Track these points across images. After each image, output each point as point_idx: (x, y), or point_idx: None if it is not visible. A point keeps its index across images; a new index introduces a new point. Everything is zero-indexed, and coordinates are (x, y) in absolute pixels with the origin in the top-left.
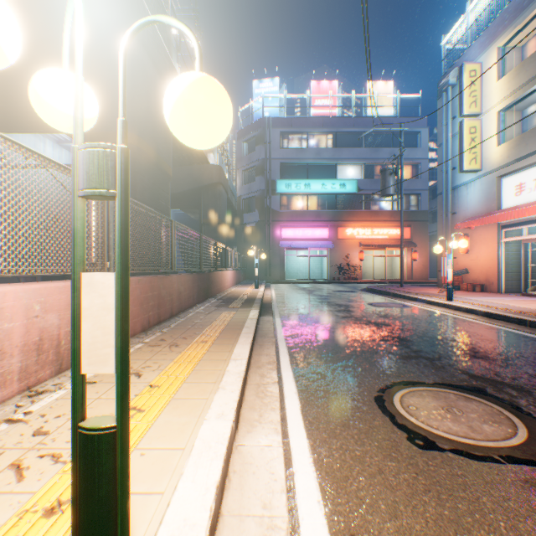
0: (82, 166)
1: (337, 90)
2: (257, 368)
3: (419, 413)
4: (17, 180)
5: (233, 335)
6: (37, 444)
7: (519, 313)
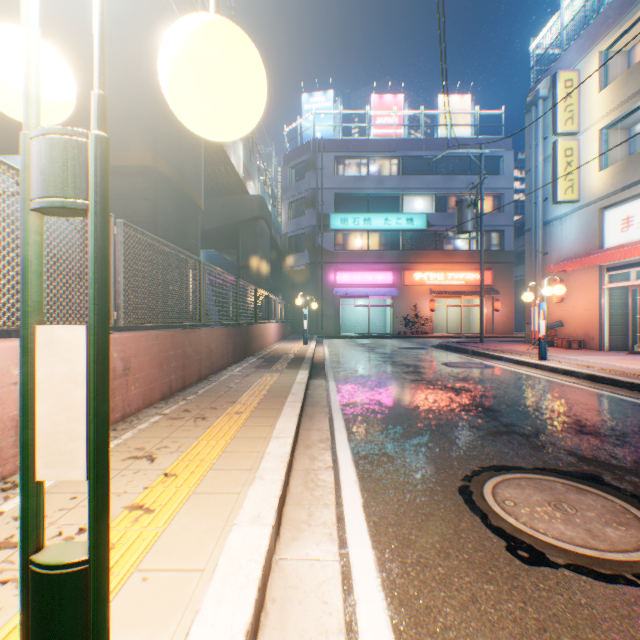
0: (35, 162)
1: (403, 105)
2: (306, 448)
3: (518, 510)
4: (14, 213)
5: (276, 404)
6: (1, 562)
7: (630, 376)
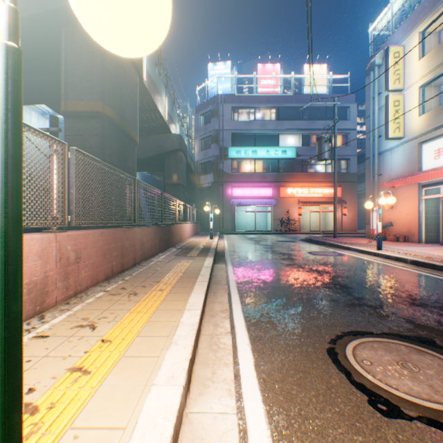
0: None
1: (279, 71)
2: (211, 317)
3: (374, 369)
4: None
5: (189, 283)
6: None
7: None
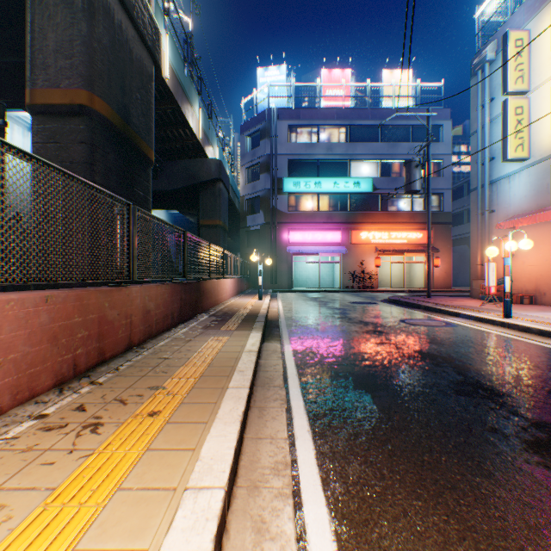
0: None
1: (350, 79)
2: (250, 495)
3: None
4: None
5: (212, 393)
6: None
7: None
